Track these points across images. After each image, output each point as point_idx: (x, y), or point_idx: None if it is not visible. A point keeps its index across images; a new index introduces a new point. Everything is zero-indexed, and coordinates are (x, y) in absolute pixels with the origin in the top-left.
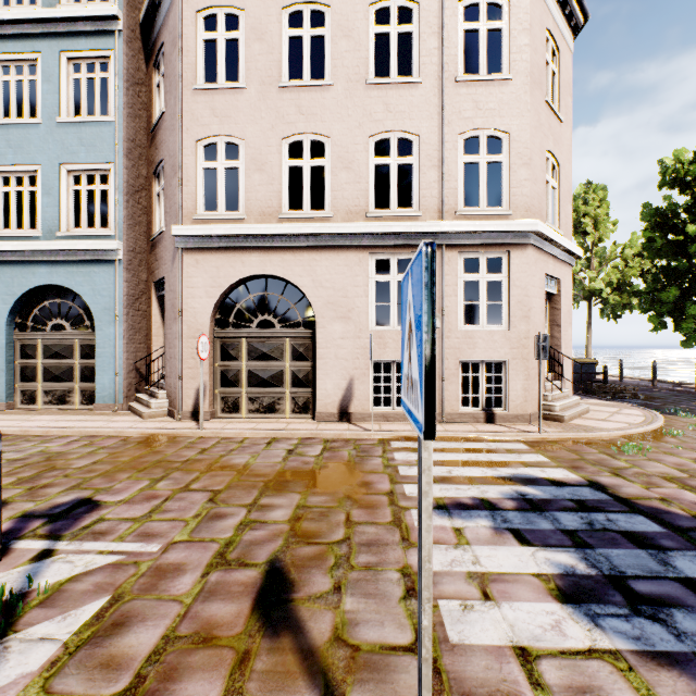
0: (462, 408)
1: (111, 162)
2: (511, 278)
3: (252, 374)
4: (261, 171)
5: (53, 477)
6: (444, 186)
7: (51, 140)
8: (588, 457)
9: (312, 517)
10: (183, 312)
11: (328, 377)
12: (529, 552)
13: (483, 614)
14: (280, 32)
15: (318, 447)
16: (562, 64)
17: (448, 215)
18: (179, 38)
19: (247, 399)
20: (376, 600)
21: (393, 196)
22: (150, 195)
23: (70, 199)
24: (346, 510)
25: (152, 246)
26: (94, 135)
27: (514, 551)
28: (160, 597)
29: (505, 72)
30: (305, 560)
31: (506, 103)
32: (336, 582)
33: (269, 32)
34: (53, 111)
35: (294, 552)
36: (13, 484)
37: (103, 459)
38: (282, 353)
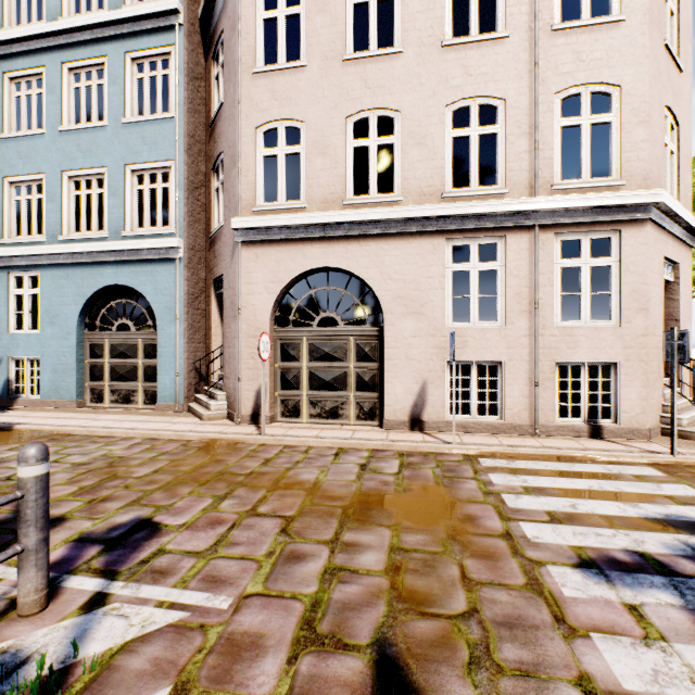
0: (559, 419)
1: (172, 159)
2: (624, 263)
3: (314, 376)
4: (323, 154)
5: (114, 488)
6: (536, 156)
7: (117, 142)
8: None
9: (414, 567)
10: (242, 310)
11: (398, 381)
12: None
13: None
14: None
15: (393, 462)
16: (681, 2)
17: (541, 191)
18: (239, 20)
19: (308, 403)
20: None
21: (473, 172)
22: (209, 191)
23: (134, 199)
24: (456, 559)
25: (211, 243)
26: (156, 133)
27: None
28: None
29: (614, 12)
30: (425, 646)
31: (616, 50)
32: None
33: (332, 1)
34: (119, 113)
35: (405, 630)
36: (74, 495)
37: (164, 467)
38: (345, 354)
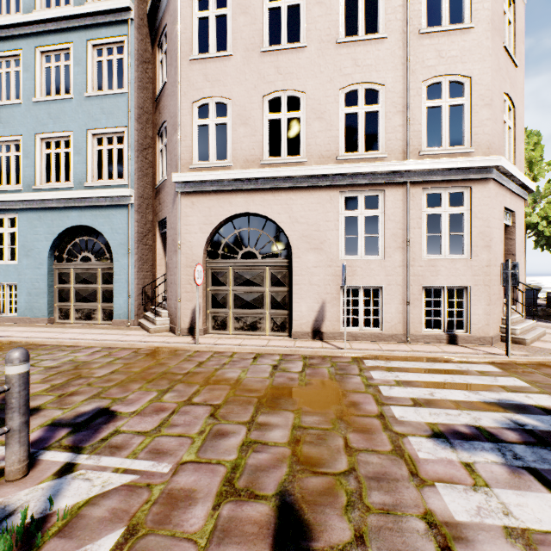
0: (425, 329)
1: (125, 126)
2: (473, 211)
3: (238, 297)
4: (245, 125)
5: (79, 386)
6: (408, 129)
7: (80, 111)
8: None
9: (310, 440)
10: (181, 245)
11: (303, 301)
12: None
13: None
14: (261, 5)
15: (298, 363)
16: (517, 14)
17: (412, 155)
18: (179, 18)
19: (233, 318)
20: None
21: (360, 140)
22: (155, 151)
23: (94, 157)
24: (342, 434)
25: (157, 192)
26: (112, 105)
27: (547, 500)
28: (174, 534)
29: (466, 21)
30: (315, 495)
31: (467, 50)
32: (356, 529)
33: (252, 5)
34: (82, 88)
35: (301, 484)
36: (47, 391)
37: (119, 369)
38: (262, 280)
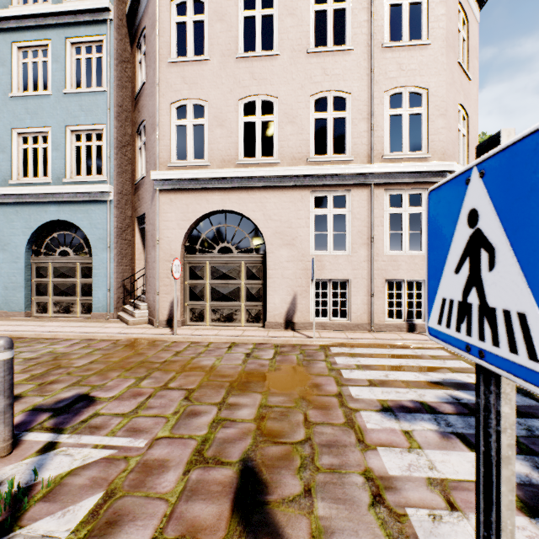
0: (388, 319)
1: (104, 123)
2: None
3: (214, 290)
4: (222, 126)
5: (59, 375)
6: (372, 135)
7: (59, 108)
8: None
9: (274, 416)
10: (160, 241)
11: (276, 293)
12: None
13: (454, 527)
14: (236, 13)
15: (270, 351)
16: (470, 32)
17: (376, 159)
18: (157, 22)
19: (210, 311)
20: (346, 506)
21: (329, 144)
22: (134, 149)
23: (73, 153)
24: (303, 410)
25: (136, 189)
26: (91, 102)
27: (466, 457)
28: (148, 495)
29: (424, 38)
30: (273, 460)
31: (425, 64)
32: (305, 484)
33: (228, 13)
34: (60, 85)
35: (263, 452)
36: (27, 380)
37: (98, 359)
38: (238, 274)
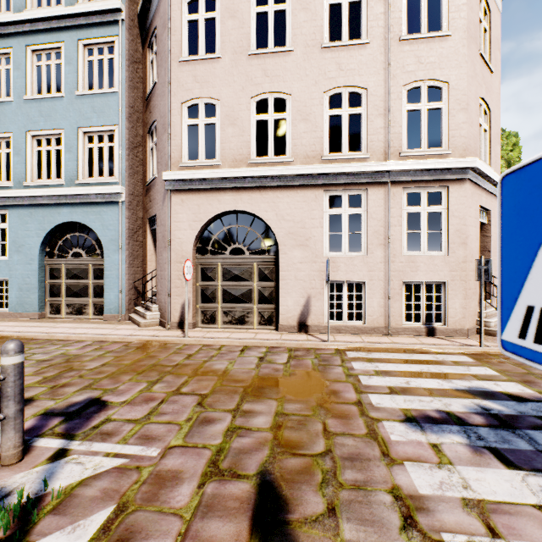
0: (405, 323)
1: (116, 124)
2: (450, 210)
3: (226, 292)
4: (233, 125)
5: (71, 377)
6: (389, 131)
7: (71, 109)
8: (536, 371)
9: (291, 425)
10: (171, 242)
11: (289, 295)
12: (518, 477)
13: None
14: (249, 9)
15: (284, 355)
16: (492, 22)
17: (393, 156)
18: (168, 20)
19: (222, 313)
20: (375, 529)
21: (344, 141)
22: (145, 149)
23: (85, 155)
24: (321, 419)
25: (147, 190)
26: (103, 104)
27: (503, 475)
28: (161, 510)
29: (444, 29)
30: (293, 474)
31: (445, 57)
32: (329, 502)
33: (240, 10)
34: (73, 87)
35: (281, 464)
36: (39, 382)
37: (110, 362)
38: (250, 275)
